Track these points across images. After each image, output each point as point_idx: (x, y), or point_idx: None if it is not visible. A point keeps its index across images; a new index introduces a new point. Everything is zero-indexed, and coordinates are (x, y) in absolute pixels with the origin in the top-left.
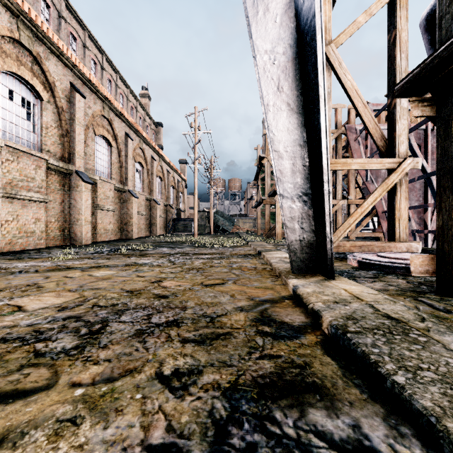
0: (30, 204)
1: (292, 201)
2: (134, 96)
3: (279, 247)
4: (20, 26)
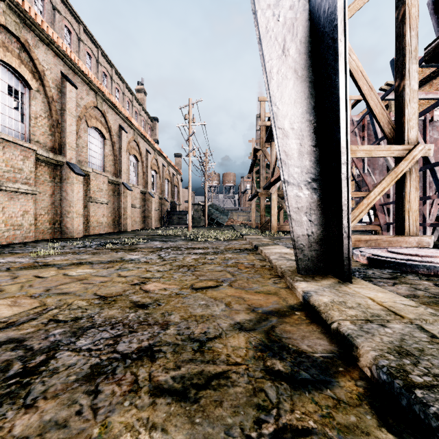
0: (18, 196)
1: (299, 188)
2: (130, 91)
3: (275, 240)
4: (6, 11)
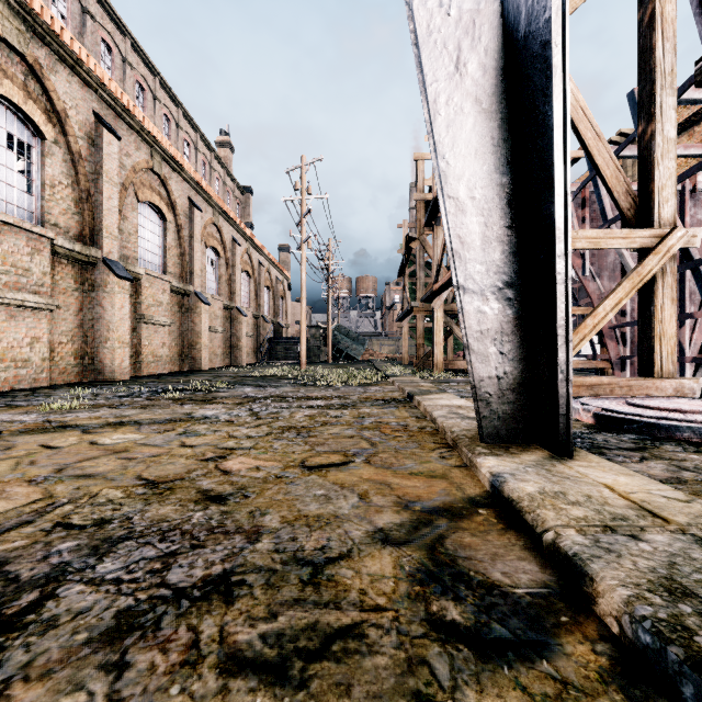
0: (22, 312)
1: (483, 299)
2: (207, 144)
3: (441, 385)
4: (2, 11)
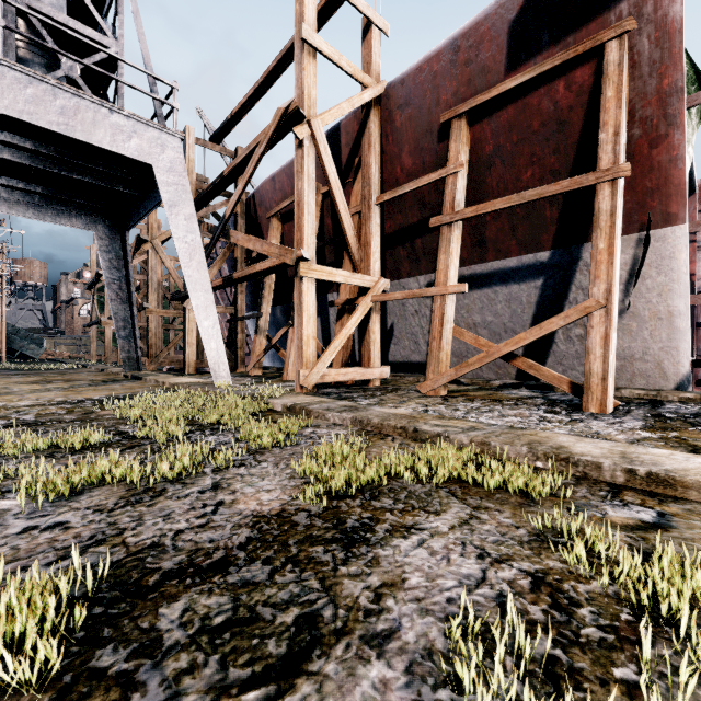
0: None
1: (124, 340)
2: None
3: None
4: None
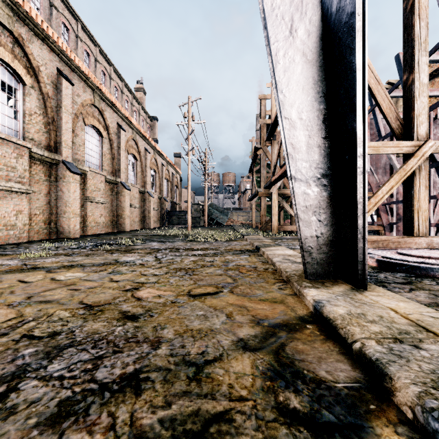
0: (11, 195)
1: (307, 185)
2: (129, 89)
3: (277, 241)
4: None
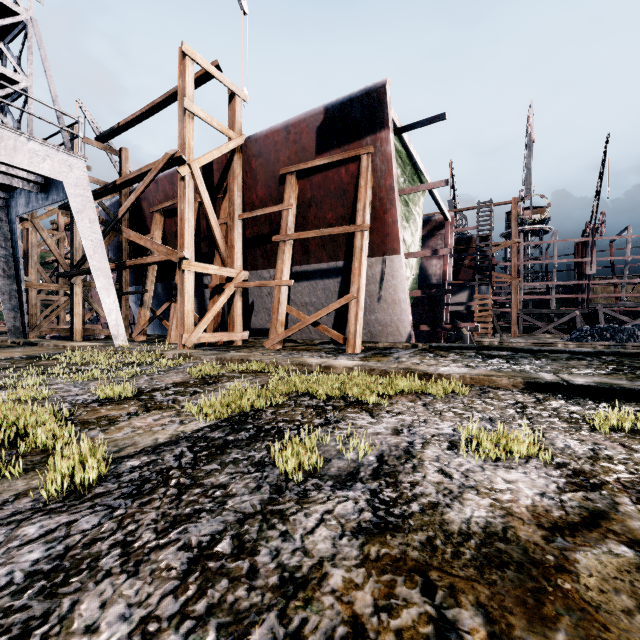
0: None
1: (10, 311)
2: None
3: None
4: None
